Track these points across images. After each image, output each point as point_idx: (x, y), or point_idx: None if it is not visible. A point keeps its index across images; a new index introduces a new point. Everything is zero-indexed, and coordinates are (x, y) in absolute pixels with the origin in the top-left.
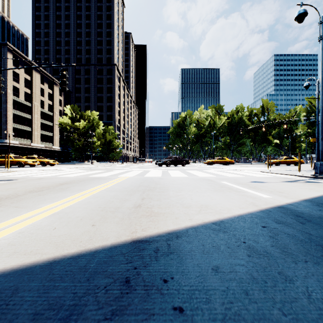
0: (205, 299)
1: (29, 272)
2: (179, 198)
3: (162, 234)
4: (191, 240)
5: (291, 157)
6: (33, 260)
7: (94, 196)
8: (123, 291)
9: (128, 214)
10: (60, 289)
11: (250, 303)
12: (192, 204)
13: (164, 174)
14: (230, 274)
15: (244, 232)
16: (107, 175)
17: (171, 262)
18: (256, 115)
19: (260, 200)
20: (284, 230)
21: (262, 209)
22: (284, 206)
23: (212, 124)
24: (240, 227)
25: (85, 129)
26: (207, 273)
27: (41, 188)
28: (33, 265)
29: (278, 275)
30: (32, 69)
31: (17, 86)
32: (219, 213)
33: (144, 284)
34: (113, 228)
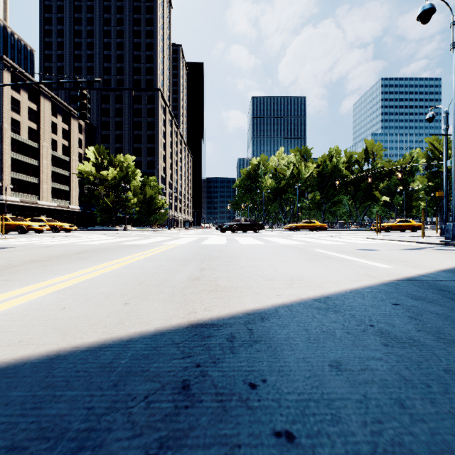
0: (330, 416)
1: (10, 373)
2: (257, 269)
3: (238, 316)
4: (285, 323)
5: (407, 220)
6: (21, 355)
7: (127, 267)
8: (179, 404)
9: (181, 288)
10: (64, 402)
11: (414, 422)
12: (276, 275)
13: (230, 241)
14: (363, 373)
15: (366, 311)
16: (148, 242)
17: (259, 356)
18: (357, 162)
19: (378, 270)
20: (429, 308)
21: (384, 282)
22: (416, 277)
23: (296, 175)
24: (359, 305)
25: (115, 181)
26: (323, 373)
27: (49, 257)
28: (20, 362)
29: (445, 375)
30: (39, 94)
31: (18, 118)
32: (321, 286)
33: (216, 392)
34: (158, 307)
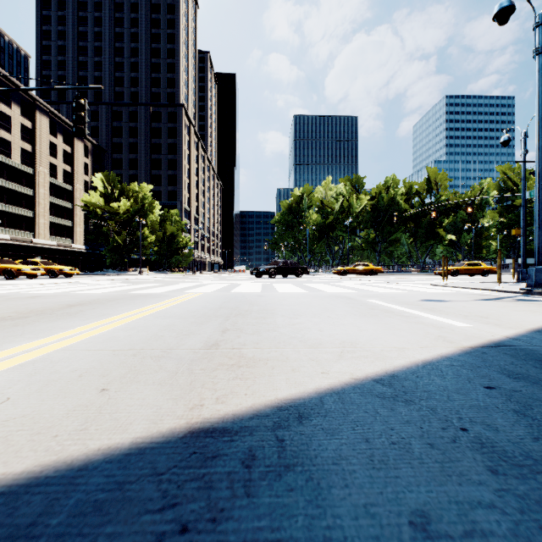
0: None
1: None
2: (297, 329)
3: (264, 412)
4: (334, 426)
5: (476, 263)
6: None
7: (126, 327)
8: None
9: (190, 362)
10: None
11: None
12: (322, 339)
13: (266, 290)
14: None
15: (451, 401)
16: (163, 291)
17: (291, 502)
18: (417, 194)
19: (453, 331)
20: (538, 395)
21: (465, 349)
22: (505, 342)
23: (346, 209)
24: (439, 389)
25: (128, 215)
26: None
27: (27, 313)
28: None
29: None
30: (34, 109)
31: (8, 137)
32: (383, 357)
33: None
34: (149, 396)
